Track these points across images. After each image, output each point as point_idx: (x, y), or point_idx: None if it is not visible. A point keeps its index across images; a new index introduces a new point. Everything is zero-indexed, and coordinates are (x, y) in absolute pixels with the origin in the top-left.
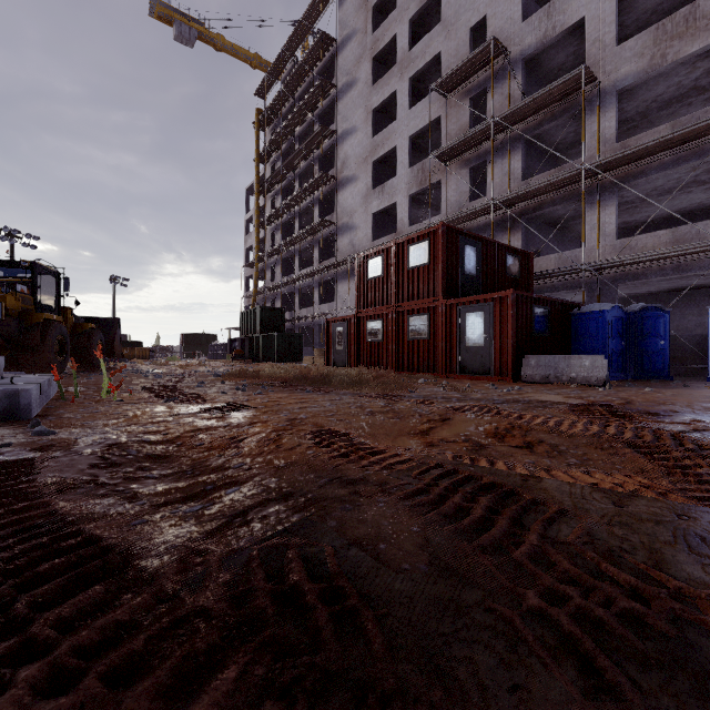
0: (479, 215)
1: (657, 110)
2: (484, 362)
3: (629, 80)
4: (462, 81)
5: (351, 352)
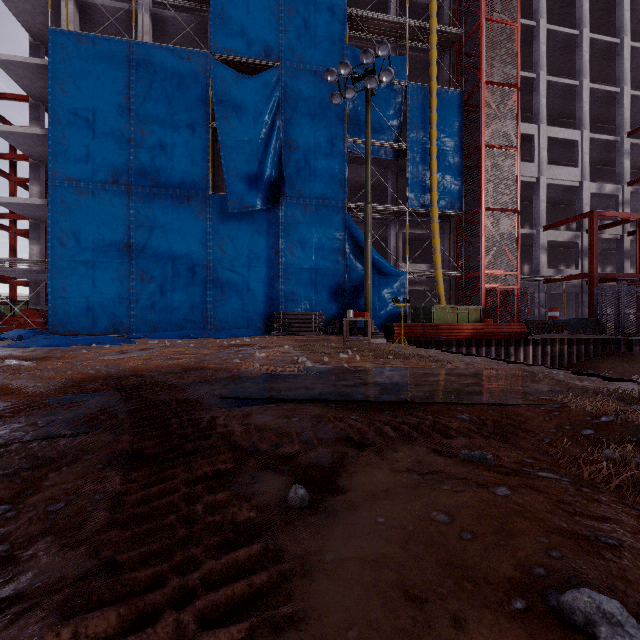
0: None
1: None
2: None
3: None
4: None
5: None
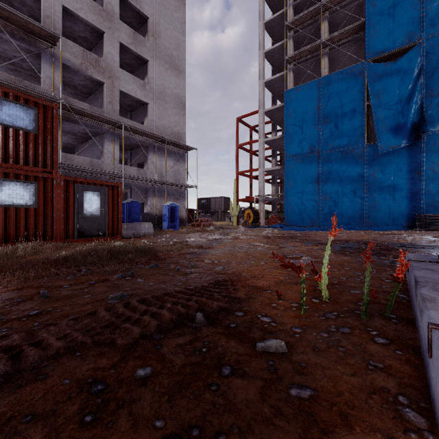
0: None
1: None
2: (101, 227)
3: (70, 64)
4: None
5: None
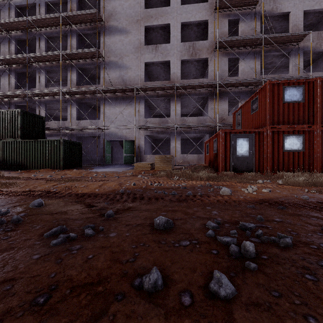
0: (241, 85)
1: (284, 67)
2: None
3: (308, 49)
4: (229, 6)
5: (259, 159)
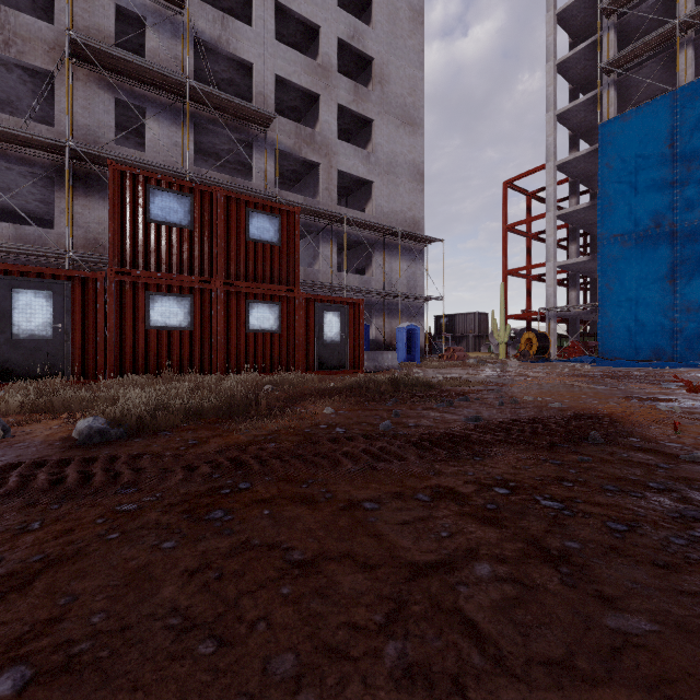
0: None
1: None
2: (341, 357)
3: (283, 147)
4: None
5: (86, 345)
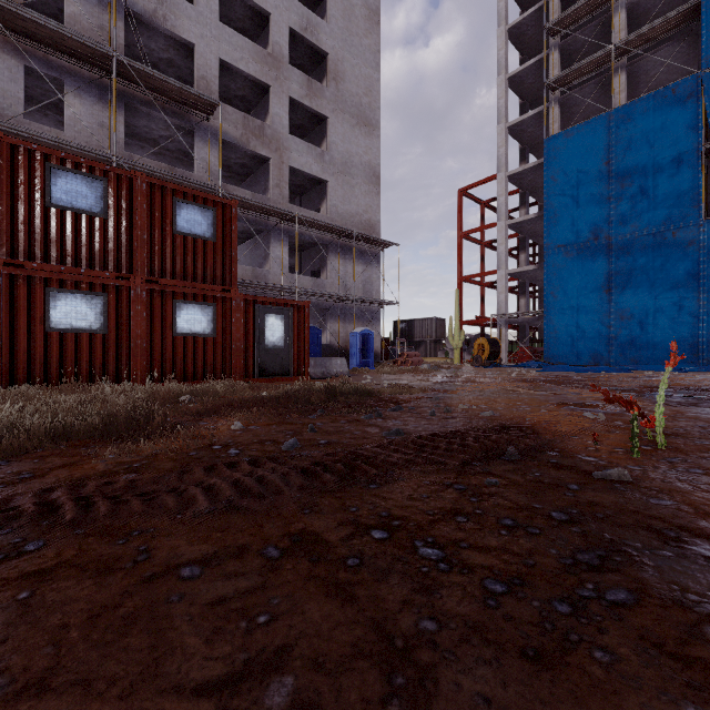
0: None
1: None
2: (285, 363)
3: (228, 138)
4: None
5: None
